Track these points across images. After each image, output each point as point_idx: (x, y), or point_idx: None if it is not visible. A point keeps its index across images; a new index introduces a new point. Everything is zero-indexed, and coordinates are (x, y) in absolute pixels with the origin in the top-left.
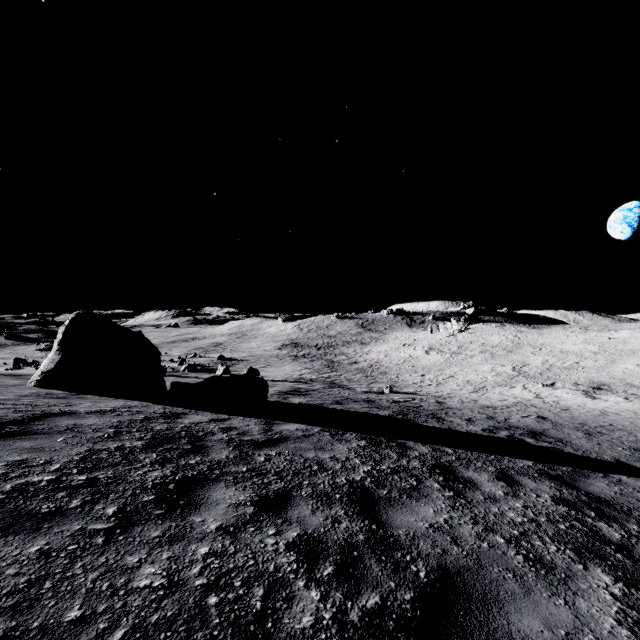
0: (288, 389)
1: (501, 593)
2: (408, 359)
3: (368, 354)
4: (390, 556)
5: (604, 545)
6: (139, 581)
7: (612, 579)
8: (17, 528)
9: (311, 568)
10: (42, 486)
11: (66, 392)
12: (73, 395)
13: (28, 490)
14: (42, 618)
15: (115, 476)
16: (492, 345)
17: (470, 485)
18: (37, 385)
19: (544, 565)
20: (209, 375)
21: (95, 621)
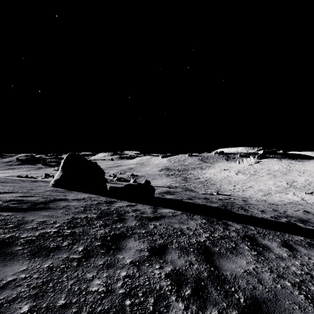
0: (164, 191)
1: None
2: (226, 177)
3: (204, 174)
4: (222, 287)
5: None
6: (92, 287)
7: None
8: (39, 254)
9: (178, 289)
10: (51, 234)
11: (64, 189)
12: (67, 191)
13: (45, 236)
14: (47, 302)
15: (83, 231)
16: (274, 170)
17: (266, 249)
18: (52, 186)
19: None
20: (127, 183)
21: (71, 307)
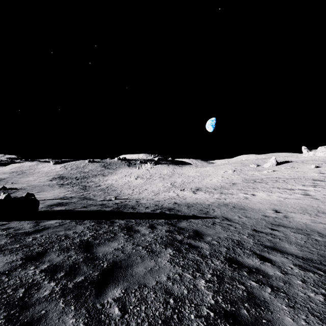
0: (54, 203)
1: (134, 263)
2: (127, 182)
3: (106, 181)
4: (93, 263)
5: (175, 241)
6: None
7: (172, 250)
8: None
9: (52, 276)
10: None
11: None
12: None
13: None
14: None
15: None
16: (164, 174)
17: (137, 232)
18: None
19: (152, 252)
20: None
21: None
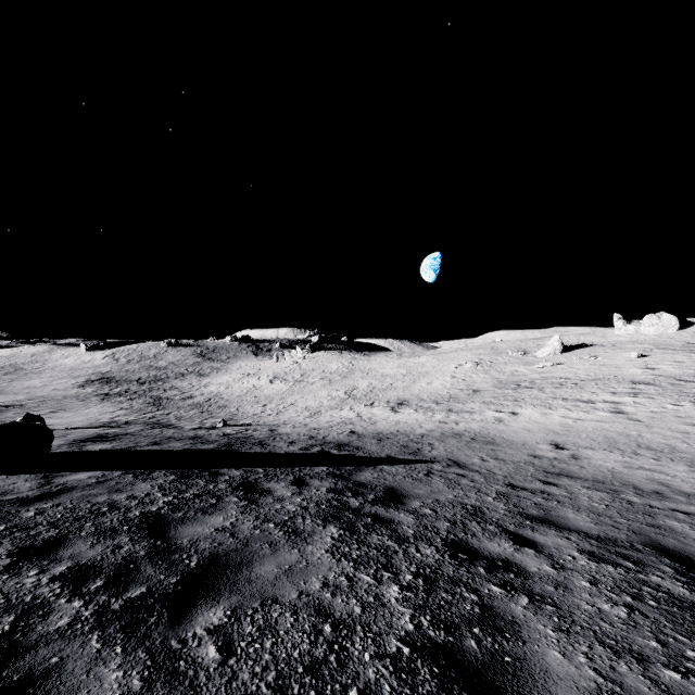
0: (89, 436)
1: (255, 557)
2: (251, 390)
3: (207, 387)
4: (168, 559)
5: (345, 511)
6: None
7: (338, 529)
8: None
9: (78, 588)
10: None
11: None
12: None
13: None
14: None
15: None
16: (331, 372)
17: (266, 493)
18: None
19: (296, 533)
20: None
21: None
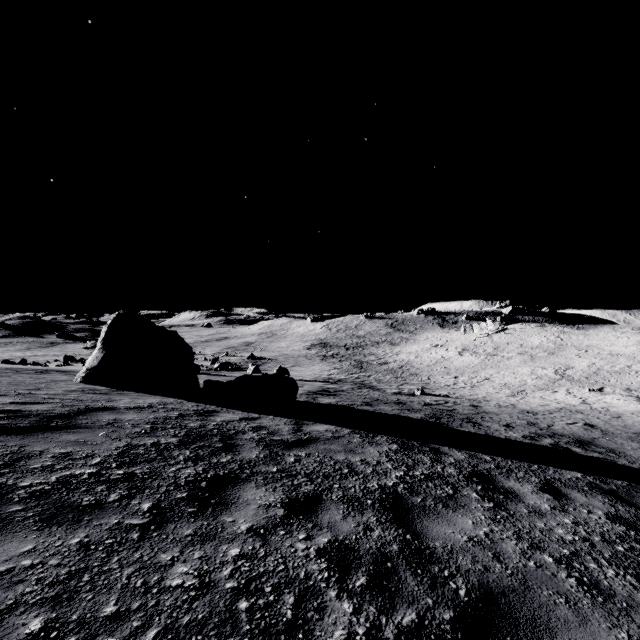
0: (317, 389)
1: (552, 620)
2: (440, 360)
3: (398, 355)
4: (426, 570)
5: None
6: (171, 580)
7: None
8: (60, 519)
9: (343, 577)
10: (84, 479)
11: (108, 388)
12: (114, 391)
13: (71, 482)
14: (80, 611)
15: (151, 472)
16: (531, 346)
17: (512, 496)
18: (83, 381)
19: (601, 591)
20: (240, 374)
21: (129, 618)
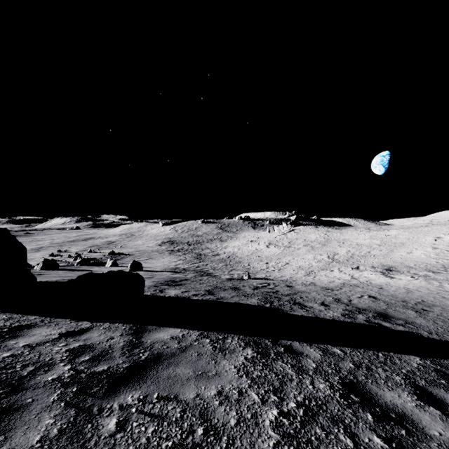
0: (165, 279)
1: None
2: (255, 251)
3: (226, 248)
4: None
5: None
6: None
7: None
8: None
9: None
10: None
11: None
12: None
13: None
14: None
15: None
16: (311, 241)
17: (411, 427)
18: None
19: None
20: (99, 268)
21: None
